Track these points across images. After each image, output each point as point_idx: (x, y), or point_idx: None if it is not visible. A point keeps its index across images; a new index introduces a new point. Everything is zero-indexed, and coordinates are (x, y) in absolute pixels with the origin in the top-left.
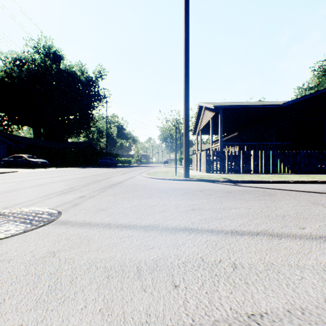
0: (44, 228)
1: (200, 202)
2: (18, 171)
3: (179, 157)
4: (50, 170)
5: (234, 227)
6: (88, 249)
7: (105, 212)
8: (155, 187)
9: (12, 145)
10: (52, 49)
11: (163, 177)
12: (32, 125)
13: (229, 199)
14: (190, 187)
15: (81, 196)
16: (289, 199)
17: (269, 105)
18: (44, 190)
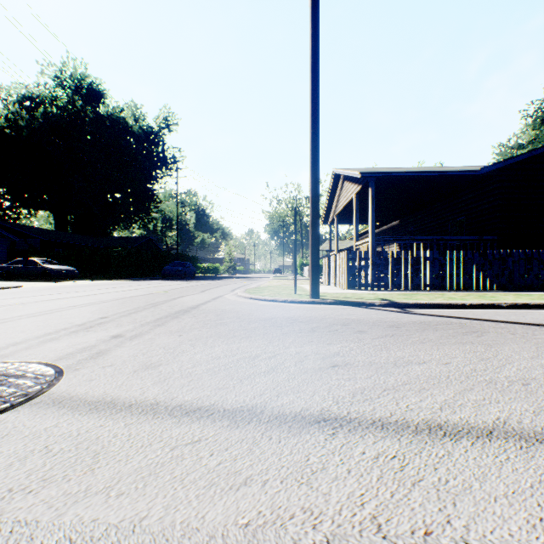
0: (6, 418)
1: (346, 348)
2: (22, 287)
3: (299, 262)
4: (78, 285)
5: (431, 414)
6: (85, 486)
7: (153, 372)
8: (257, 317)
9: (18, 243)
10: (85, 81)
11: (273, 297)
12: (52, 208)
13: (401, 342)
14: (323, 317)
15: (115, 335)
16: (517, 342)
17: (457, 171)
18: (51, 322)
